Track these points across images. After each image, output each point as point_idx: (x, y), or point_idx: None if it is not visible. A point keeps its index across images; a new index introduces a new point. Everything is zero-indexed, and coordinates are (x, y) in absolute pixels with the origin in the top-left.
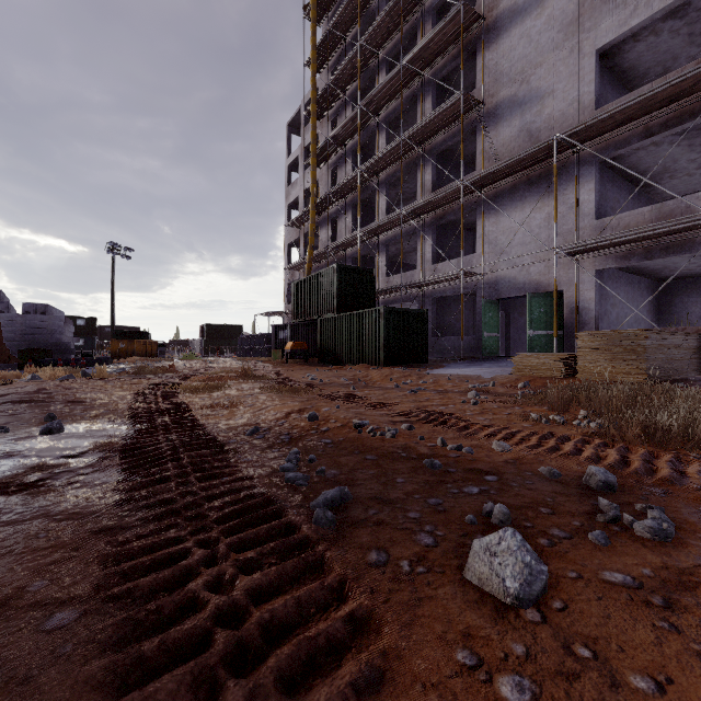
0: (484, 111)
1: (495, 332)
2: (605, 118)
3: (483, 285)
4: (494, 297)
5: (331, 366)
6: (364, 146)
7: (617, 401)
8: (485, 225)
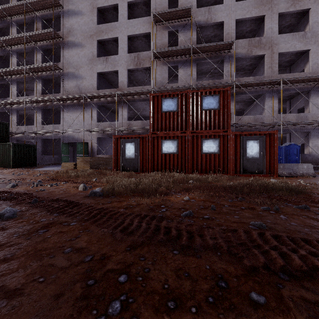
0: (64, 72)
1: (67, 154)
2: (96, 95)
3: (63, 137)
4: (67, 141)
5: None
6: (2, 55)
7: (63, 172)
8: (64, 114)
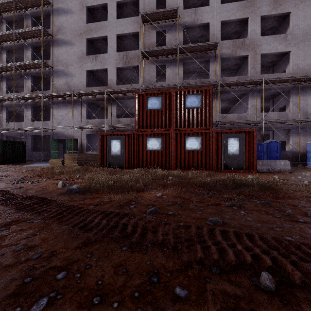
0: (53, 70)
1: (57, 151)
2: (86, 92)
3: (52, 133)
4: (57, 138)
5: None
6: None
7: (48, 169)
8: (54, 111)
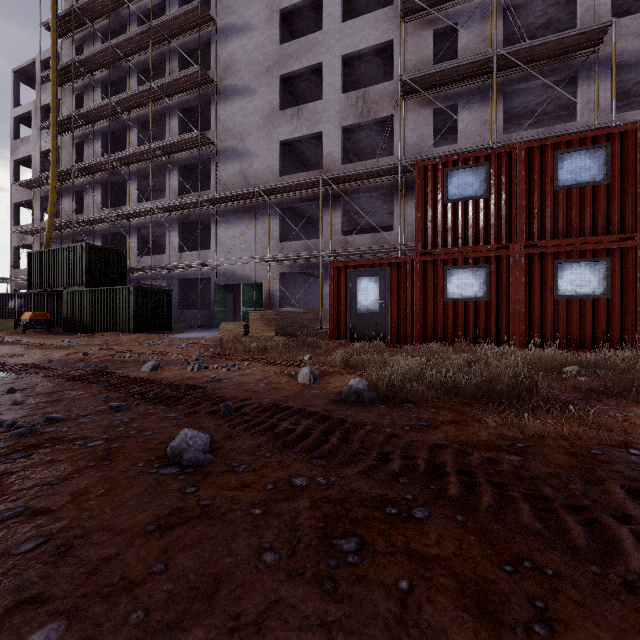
0: (217, 149)
1: (224, 307)
2: (280, 186)
3: (216, 273)
4: (223, 283)
5: (80, 334)
6: (115, 132)
7: (233, 341)
8: (218, 230)
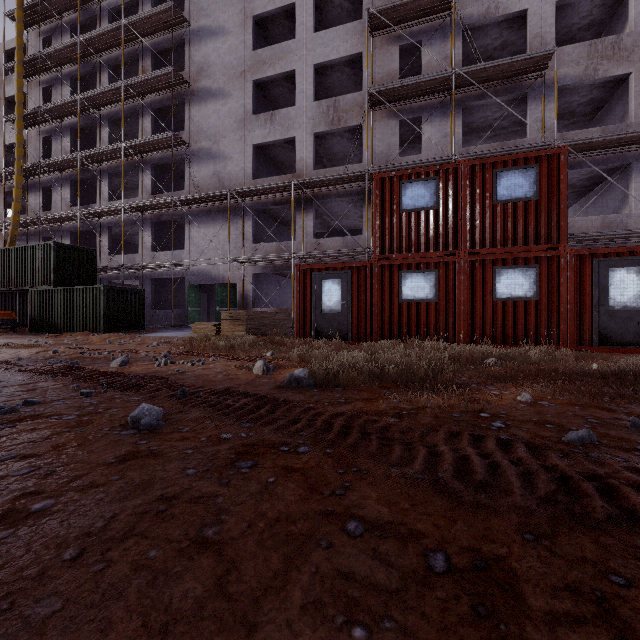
0: (191, 150)
1: (198, 307)
2: (253, 189)
3: (190, 274)
4: (197, 283)
5: (48, 334)
6: (84, 128)
7: (202, 339)
8: (192, 231)
